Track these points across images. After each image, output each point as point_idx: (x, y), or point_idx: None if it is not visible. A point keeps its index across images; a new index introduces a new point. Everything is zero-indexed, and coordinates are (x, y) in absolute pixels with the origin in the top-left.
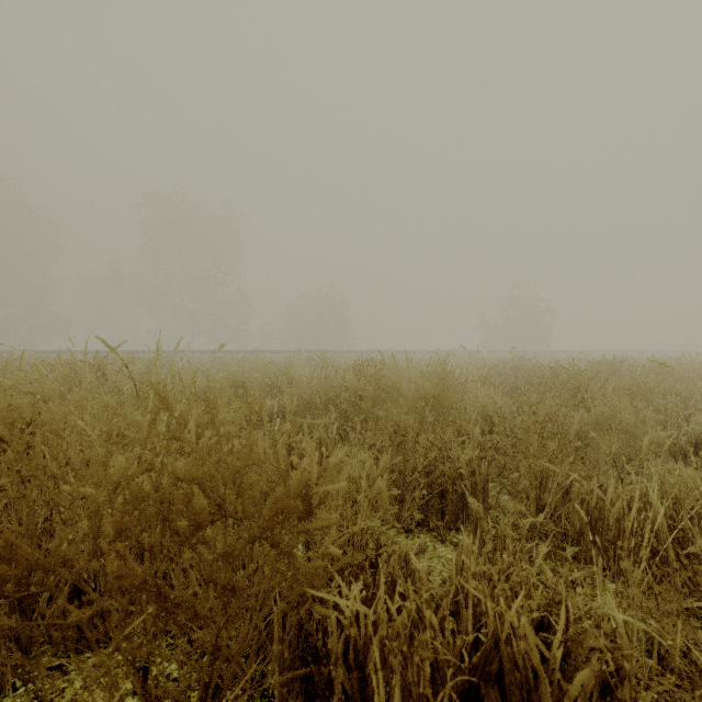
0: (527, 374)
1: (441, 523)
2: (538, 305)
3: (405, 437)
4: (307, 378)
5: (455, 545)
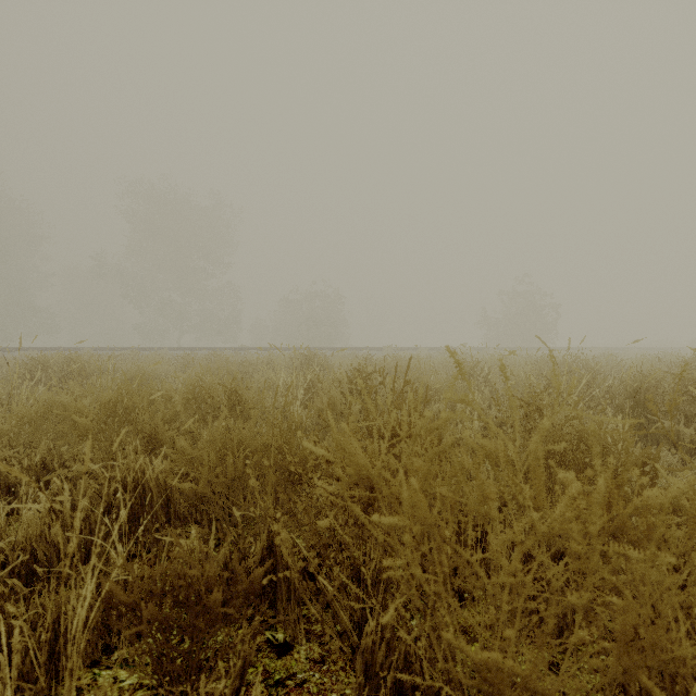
0: (629, 385)
1: None
2: (542, 300)
3: None
4: (283, 387)
5: None
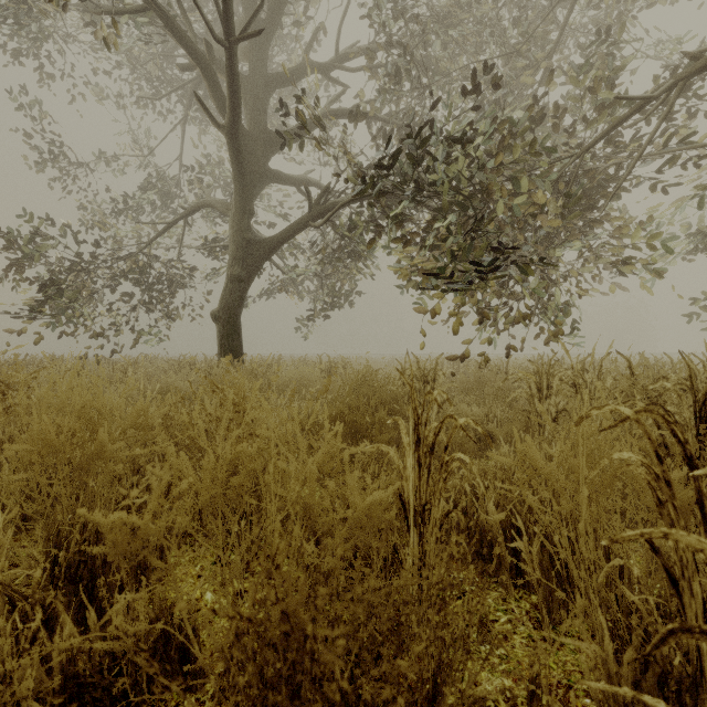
0: None
1: None
2: None
3: None
4: None
5: None
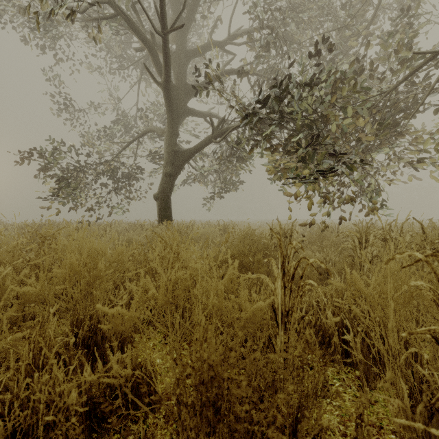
0: None
1: None
2: None
3: None
4: None
5: None
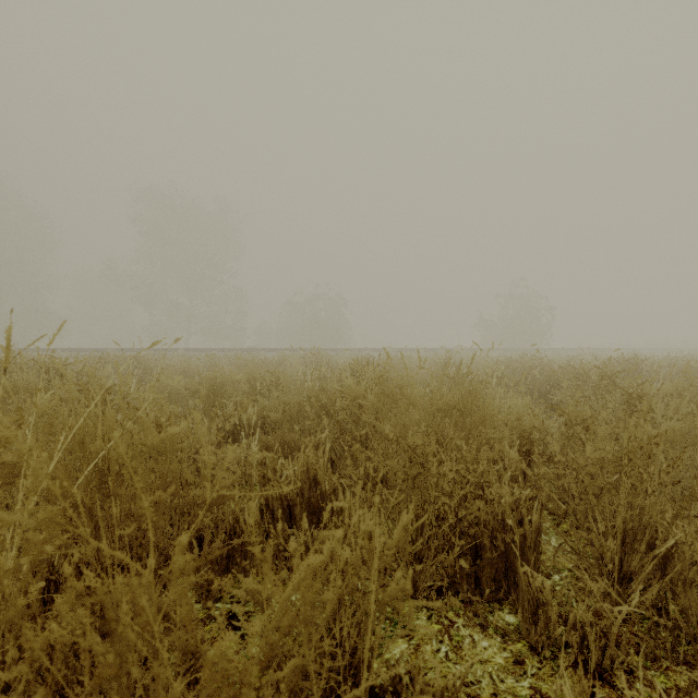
0: (545, 374)
1: (480, 599)
2: (537, 302)
3: (423, 467)
4: (301, 379)
5: (503, 635)
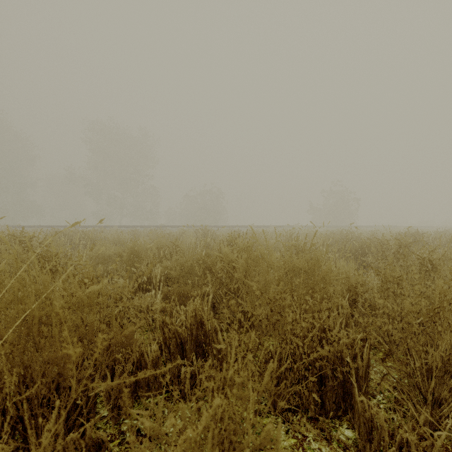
0: (358, 243)
1: (326, 419)
2: (348, 196)
3: (281, 315)
4: (193, 246)
5: (344, 448)
